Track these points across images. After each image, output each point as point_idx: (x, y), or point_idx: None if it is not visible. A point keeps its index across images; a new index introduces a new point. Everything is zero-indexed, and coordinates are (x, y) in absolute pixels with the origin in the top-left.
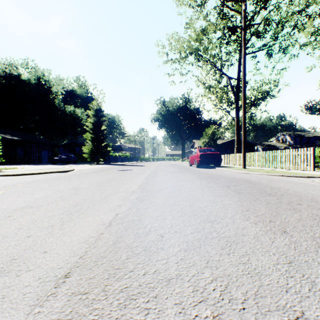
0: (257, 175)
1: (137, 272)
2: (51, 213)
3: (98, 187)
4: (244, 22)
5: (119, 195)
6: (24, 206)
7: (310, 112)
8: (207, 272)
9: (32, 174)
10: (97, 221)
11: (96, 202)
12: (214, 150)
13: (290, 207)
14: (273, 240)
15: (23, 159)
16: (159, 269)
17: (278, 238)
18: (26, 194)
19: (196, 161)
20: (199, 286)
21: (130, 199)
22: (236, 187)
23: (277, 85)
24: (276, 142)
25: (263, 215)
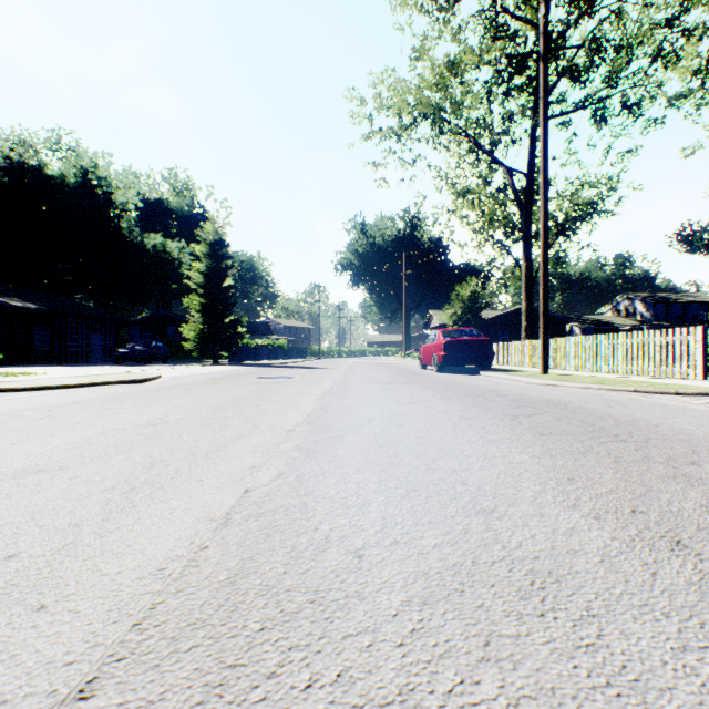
0: (578, 390)
1: (289, 680)
2: (83, 487)
3: (209, 420)
4: (544, 44)
5: (256, 439)
6: (21, 468)
7: (689, 249)
8: (488, 680)
9: (63, 388)
10: (196, 510)
11: (200, 457)
12: (476, 333)
13: (674, 472)
14: (654, 570)
15: (49, 354)
16: (351, 669)
17: (667, 564)
18: (36, 436)
19: (437, 358)
20: None
21: (282, 451)
22: (533, 418)
23: (615, 189)
24: (614, 315)
25: (611, 493)
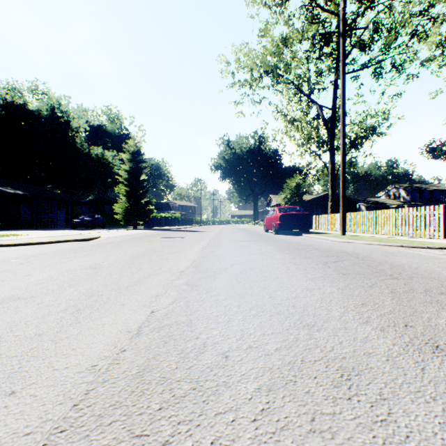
0: (365, 246)
1: None
2: (46, 309)
3: (129, 264)
4: (343, 26)
5: (160, 277)
6: (6, 296)
7: (434, 156)
8: None
9: (38, 244)
10: (119, 325)
11: (123, 289)
12: (300, 209)
13: (430, 299)
14: (422, 366)
15: (30, 222)
16: (220, 438)
17: (431, 362)
18: (18, 275)
19: (275, 225)
20: None
21: (176, 285)
22: (337, 264)
23: (387, 119)
24: (386, 198)
25: (391, 313)
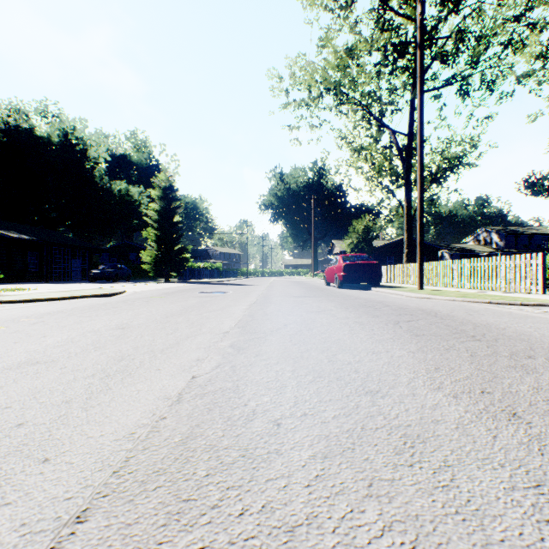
0: (446, 302)
1: (227, 510)
2: (71, 375)
3: (163, 324)
4: (421, 35)
5: (200, 339)
6: (23, 360)
7: (533, 193)
8: (371, 510)
9: (50, 300)
10: (156, 391)
11: (158, 352)
12: (368, 258)
13: (515, 363)
14: (495, 434)
15: (39, 274)
16: (271, 502)
17: (505, 429)
18: (32, 337)
19: (338, 277)
20: (356, 546)
21: (219, 347)
22: (410, 323)
23: (476, 146)
24: (475, 244)
25: (467, 379)
